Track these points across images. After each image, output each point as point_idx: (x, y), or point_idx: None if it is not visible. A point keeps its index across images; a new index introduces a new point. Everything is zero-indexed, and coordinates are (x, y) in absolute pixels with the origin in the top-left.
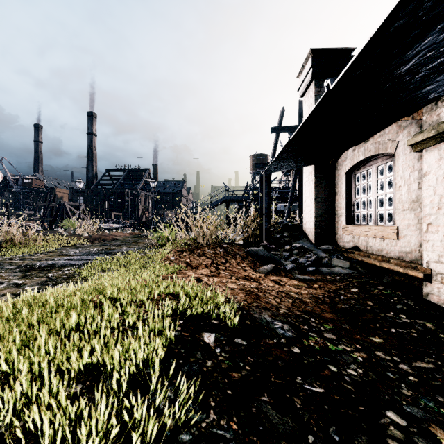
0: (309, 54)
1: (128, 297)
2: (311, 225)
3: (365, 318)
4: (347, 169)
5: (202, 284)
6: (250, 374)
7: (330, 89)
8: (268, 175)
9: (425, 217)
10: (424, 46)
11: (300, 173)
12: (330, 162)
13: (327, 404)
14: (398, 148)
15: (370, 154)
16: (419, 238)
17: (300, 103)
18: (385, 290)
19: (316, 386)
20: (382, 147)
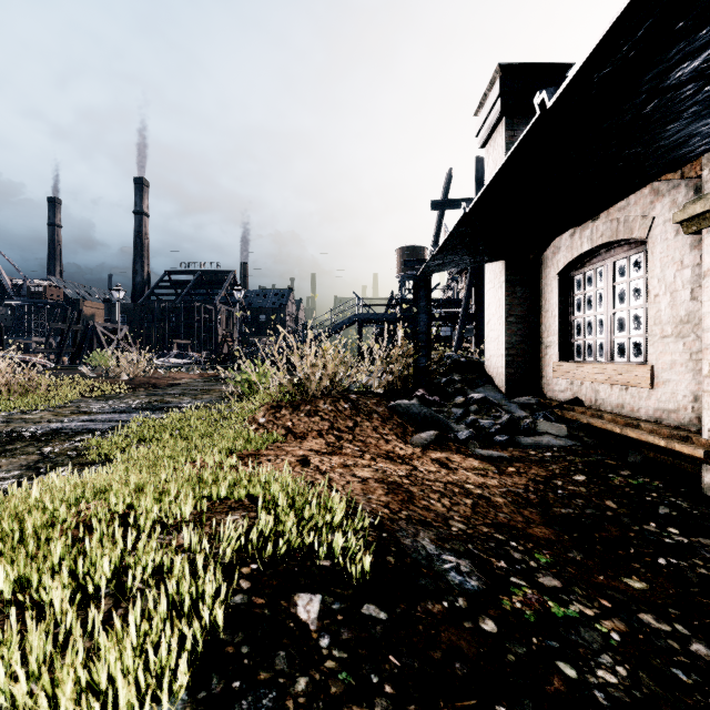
0: (496, 73)
1: (152, 511)
2: (498, 362)
3: (606, 534)
4: (560, 267)
5: (309, 470)
6: (393, 708)
7: (546, 109)
8: (426, 278)
9: (707, 350)
10: None
11: (479, 276)
12: (531, 256)
13: None
14: (653, 228)
15: (601, 240)
16: (692, 387)
17: (477, 162)
18: (633, 478)
19: None
20: (624, 228)
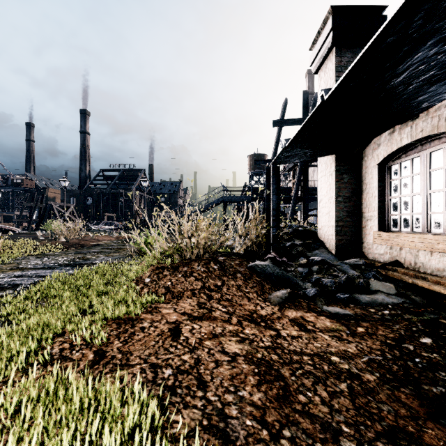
0: (328, 14)
1: None
2: (329, 231)
3: None
4: (380, 159)
5: (178, 345)
6: None
7: None
8: (276, 168)
9: None
10: None
11: (305, 171)
12: (355, 151)
13: None
14: None
15: (421, 135)
16: None
17: (304, 94)
18: None
19: None
20: (445, 122)
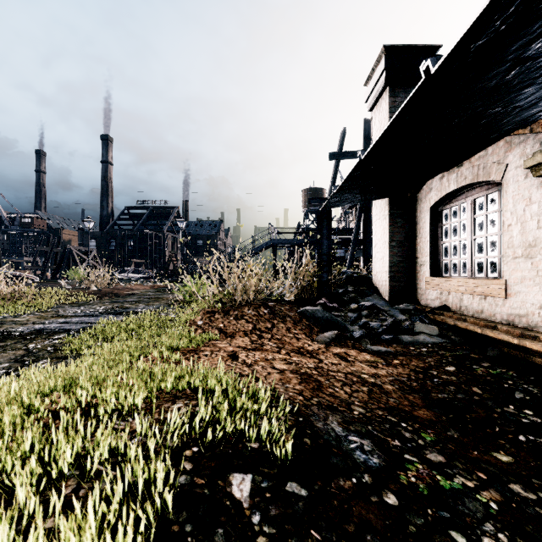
0: (382, 53)
1: (111, 401)
2: (383, 277)
3: (475, 415)
4: (432, 203)
5: (238, 363)
6: None
7: (430, 75)
8: (327, 212)
9: None
10: None
11: (366, 211)
12: (409, 195)
13: None
14: (507, 173)
15: (465, 182)
16: (539, 297)
17: (365, 123)
18: (492, 368)
19: None
20: (483, 172)
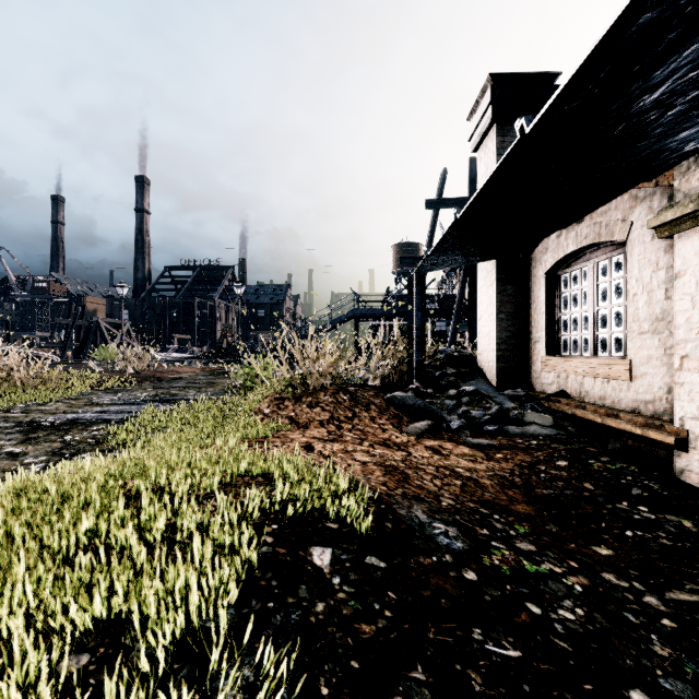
0: (487, 82)
1: (186, 483)
2: (490, 357)
3: (581, 511)
4: (548, 267)
5: (313, 454)
6: (391, 626)
7: (525, 133)
8: (421, 277)
9: (678, 345)
10: (685, 61)
11: (472, 273)
12: (521, 256)
13: (528, 682)
14: (632, 232)
15: (585, 242)
16: (667, 380)
17: (471, 162)
18: (612, 463)
19: (506, 646)
20: (606, 231)
